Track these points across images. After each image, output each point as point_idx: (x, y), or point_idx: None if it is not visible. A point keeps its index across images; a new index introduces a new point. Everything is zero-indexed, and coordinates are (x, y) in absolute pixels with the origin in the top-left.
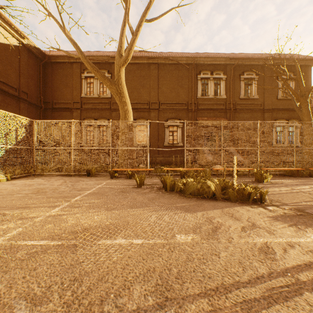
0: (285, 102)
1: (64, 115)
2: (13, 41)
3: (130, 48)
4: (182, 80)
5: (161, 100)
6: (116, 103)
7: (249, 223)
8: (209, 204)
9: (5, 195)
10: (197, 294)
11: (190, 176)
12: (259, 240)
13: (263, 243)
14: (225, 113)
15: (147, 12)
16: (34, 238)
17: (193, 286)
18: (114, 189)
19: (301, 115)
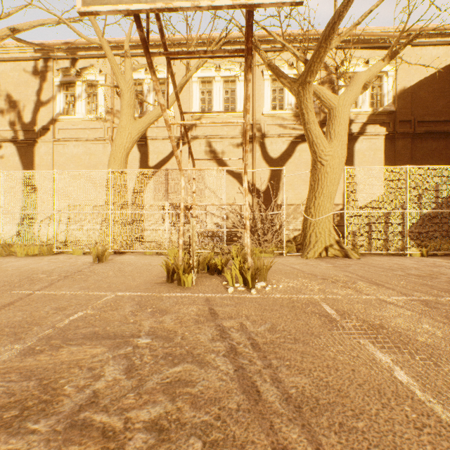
0: None
1: None
2: None
3: None
4: None
5: None
6: None
7: None
8: None
9: (387, 269)
10: (317, 446)
11: None
12: None
13: None
14: None
15: None
16: (332, 306)
17: (332, 446)
18: None
19: None
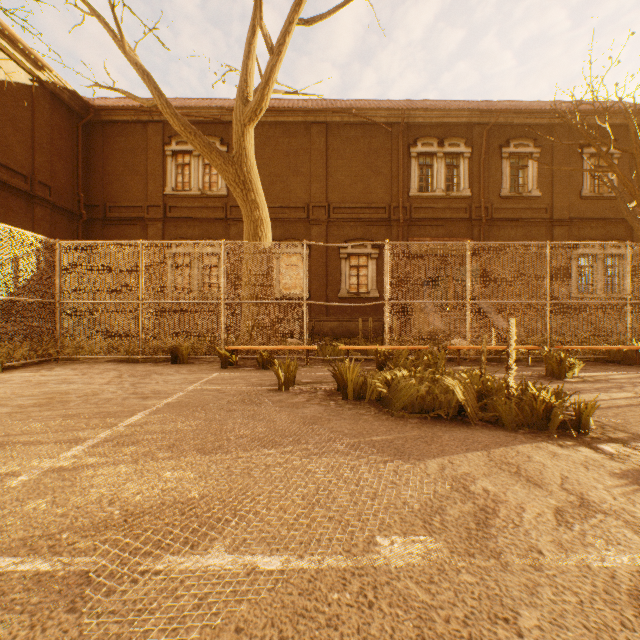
0: (599, 204)
1: (128, 233)
2: (20, 76)
3: (265, 83)
4: (378, 158)
5: (333, 200)
6: (238, 207)
7: (569, 496)
8: (452, 435)
9: None
10: None
11: (400, 364)
12: (620, 561)
13: (637, 571)
14: (469, 227)
15: (304, 2)
16: None
17: None
18: (226, 393)
19: (639, 229)
